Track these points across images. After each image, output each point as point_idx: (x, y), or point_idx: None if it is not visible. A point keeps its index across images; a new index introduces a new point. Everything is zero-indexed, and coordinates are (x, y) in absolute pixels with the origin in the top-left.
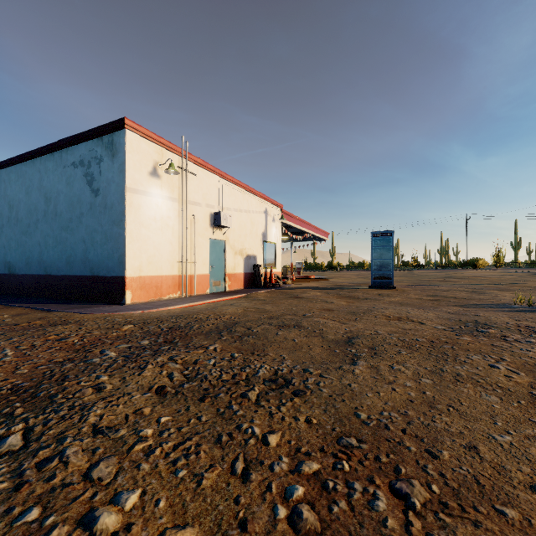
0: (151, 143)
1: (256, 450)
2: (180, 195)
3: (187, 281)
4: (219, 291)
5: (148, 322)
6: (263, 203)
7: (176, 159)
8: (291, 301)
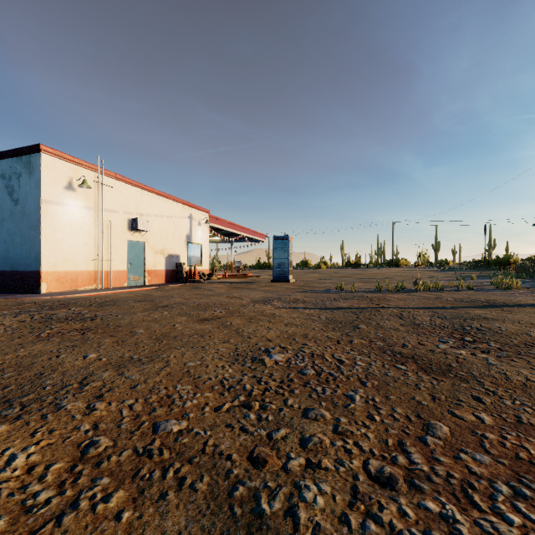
0: (66, 163)
1: (46, 329)
2: (96, 204)
3: (103, 276)
4: (138, 284)
5: (48, 302)
6: (187, 210)
7: (92, 175)
8: (183, 290)
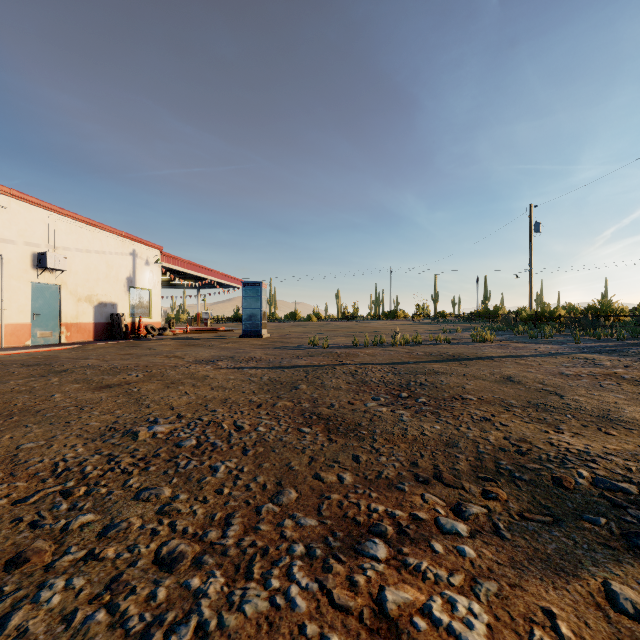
0: None
1: None
2: None
3: None
4: (49, 343)
5: None
6: (129, 244)
7: None
8: (112, 349)
